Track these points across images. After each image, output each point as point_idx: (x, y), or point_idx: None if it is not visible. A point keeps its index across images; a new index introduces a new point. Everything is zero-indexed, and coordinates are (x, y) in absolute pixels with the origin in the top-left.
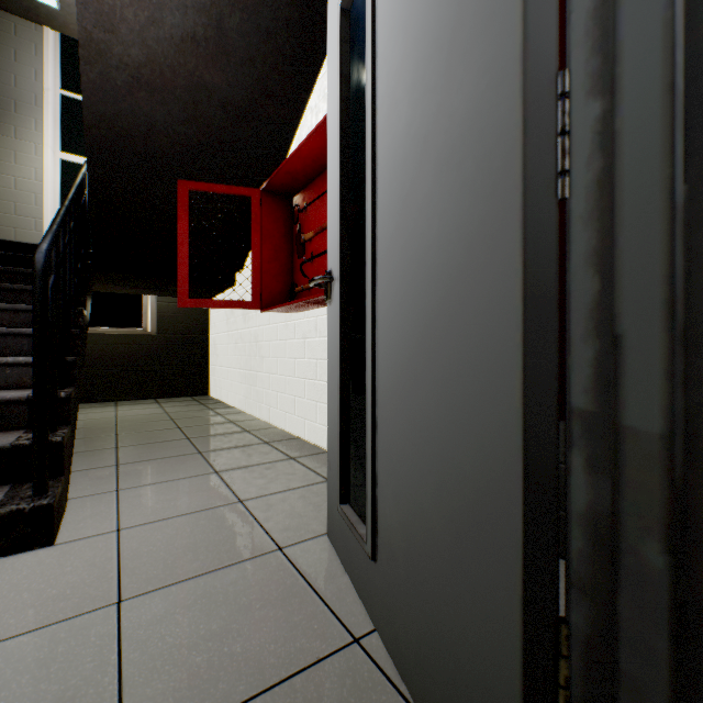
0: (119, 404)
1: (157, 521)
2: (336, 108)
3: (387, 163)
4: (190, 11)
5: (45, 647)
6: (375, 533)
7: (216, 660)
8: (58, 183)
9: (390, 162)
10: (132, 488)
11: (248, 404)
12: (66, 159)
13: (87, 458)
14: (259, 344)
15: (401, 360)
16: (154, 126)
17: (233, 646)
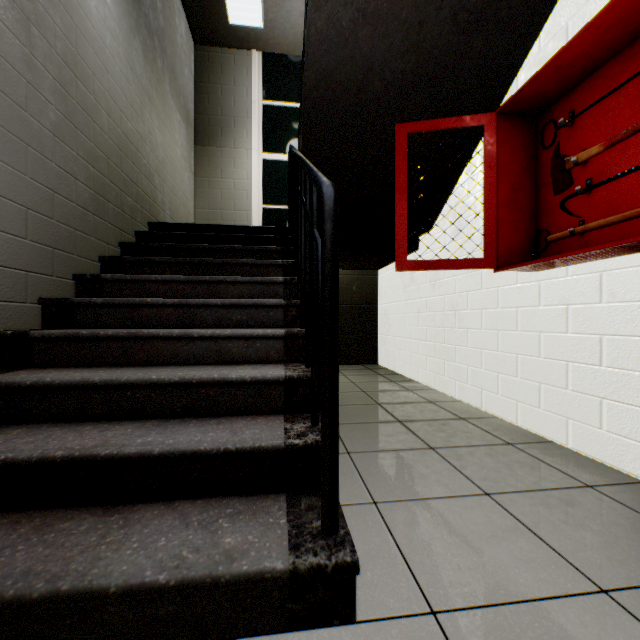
0: None
1: (483, 606)
2: None
3: None
4: None
5: None
6: None
7: None
8: (260, 180)
9: None
10: (390, 502)
11: (439, 381)
12: (265, 159)
13: None
14: (460, 313)
15: None
16: (370, 71)
17: None
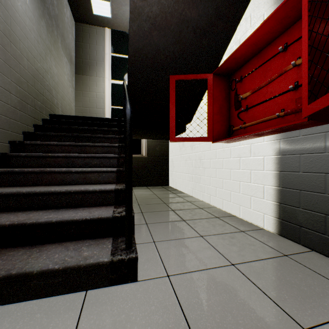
0: (133, 188)
1: (187, 272)
2: None
3: None
4: None
5: None
6: None
7: None
8: (110, 93)
9: None
10: (160, 241)
11: (194, 192)
12: (113, 83)
13: None
14: (202, 161)
15: None
16: (158, 50)
17: None
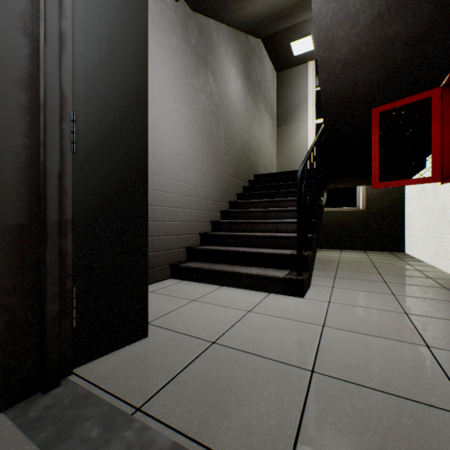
0: (342, 251)
1: (348, 304)
2: None
3: None
4: (375, 2)
5: (295, 326)
6: None
7: (361, 367)
8: (314, 137)
9: None
10: (339, 288)
11: (436, 260)
12: (317, 123)
13: (321, 271)
14: (445, 211)
15: None
16: (356, 84)
17: (373, 367)
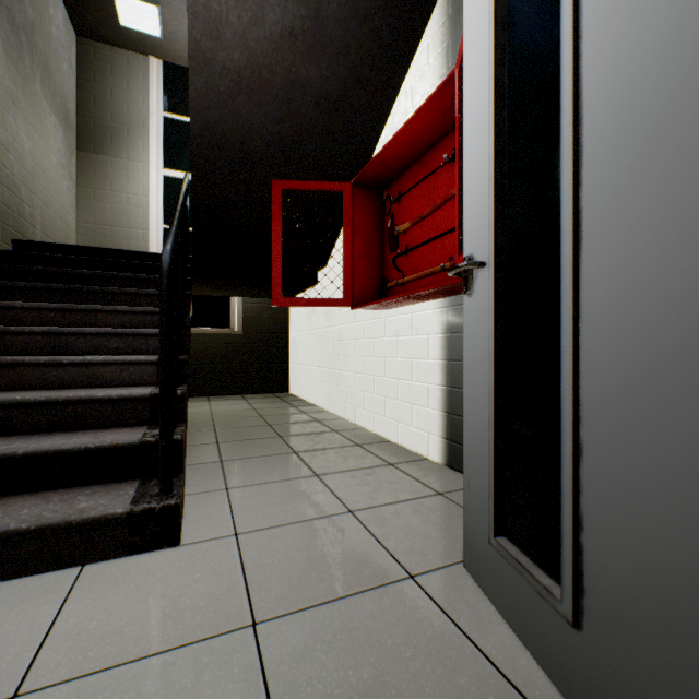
0: (211, 399)
1: (271, 527)
2: (483, 61)
3: (609, 97)
4: (290, 5)
5: (190, 672)
6: (577, 591)
7: None
8: (161, 197)
9: (619, 93)
10: (239, 487)
11: (331, 403)
12: (167, 175)
13: (193, 452)
14: (343, 342)
15: (652, 366)
16: (250, 129)
17: None
